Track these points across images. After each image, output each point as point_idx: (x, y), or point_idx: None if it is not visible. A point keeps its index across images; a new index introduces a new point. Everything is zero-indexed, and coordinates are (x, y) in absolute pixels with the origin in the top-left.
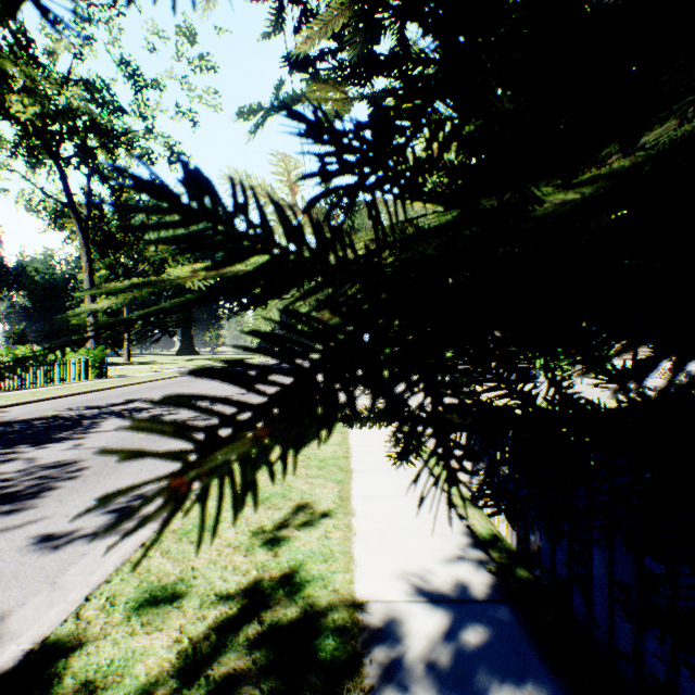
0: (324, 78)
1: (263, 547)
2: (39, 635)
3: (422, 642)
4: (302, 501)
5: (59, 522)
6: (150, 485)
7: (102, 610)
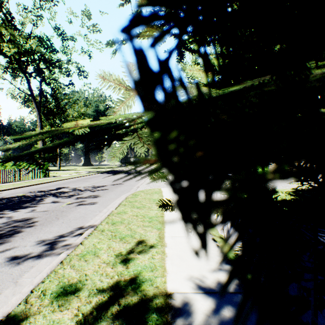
0: (151, 25)
1: (121, 263)
2: (6, 312)
3: (202, 316)
4: (140, 239)
5: (21, 250)
6: (67, 230)
7: (39, 298)
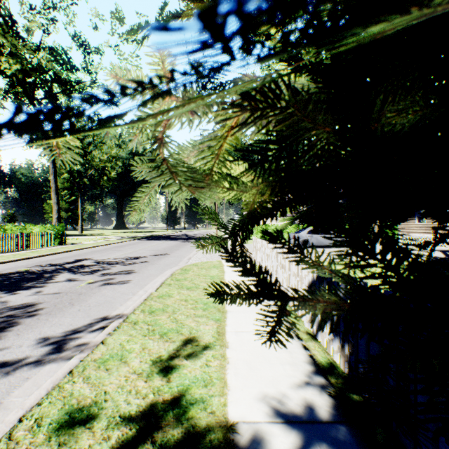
0: None
1: (159, 374)
2: None
3: None
4: (190, 335)
5: (13, 352)
6: (83, 322)
7: (30, 431)
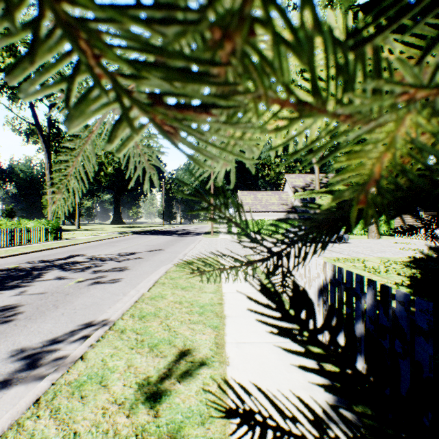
0: None
1: (145, 404)
2: None
3: None
4: (184, 348)
5: None
6: (65, 329)
7: None
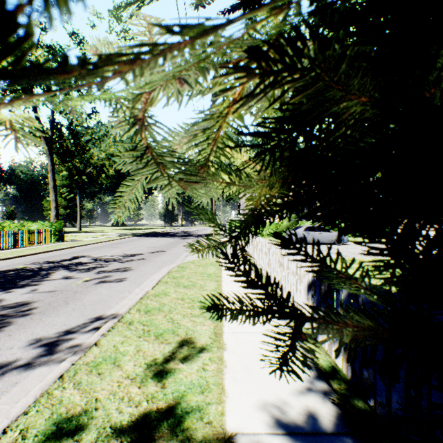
0: None
1: (154, 379)
2: None
3: None
4: (186, 336)
5: (3, 354)
6: (78, 322)
7: None
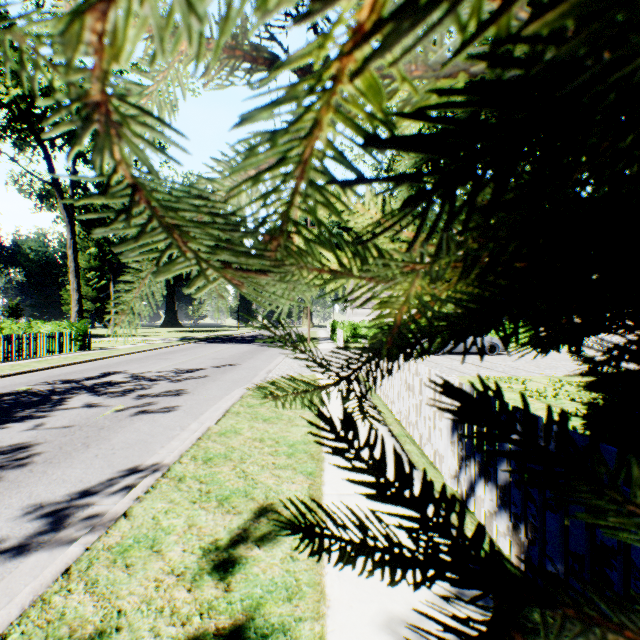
0: None
1: (213, 575)
2: None
3: None
4: (266, 501)
5: None
6: (101, 477)
7: None
